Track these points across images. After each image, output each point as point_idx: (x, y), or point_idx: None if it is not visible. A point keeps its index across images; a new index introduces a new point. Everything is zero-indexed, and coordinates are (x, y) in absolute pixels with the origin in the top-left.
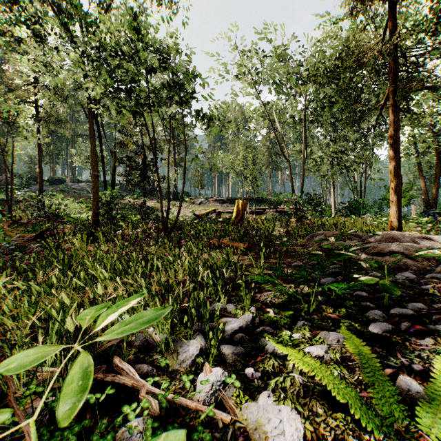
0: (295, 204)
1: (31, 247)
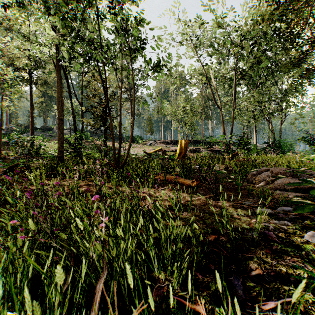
0: (226, 144)
1: None
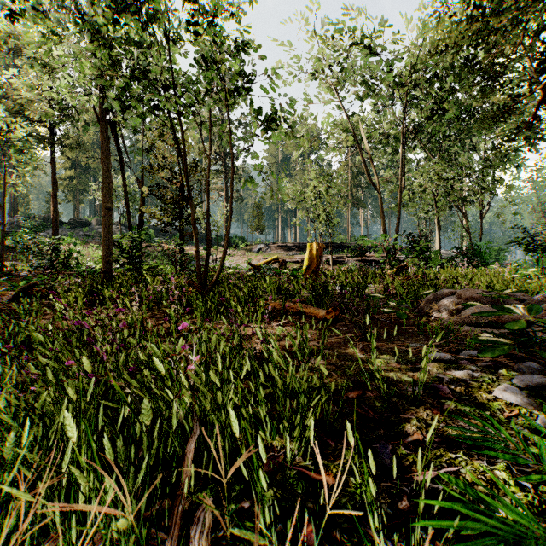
0: (388, 251)
1: (0, 312)
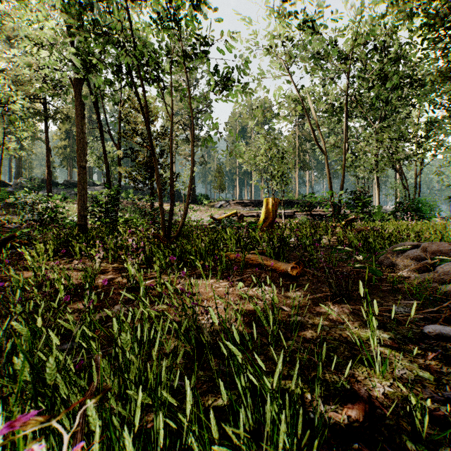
0: (334, 206)
1: None
